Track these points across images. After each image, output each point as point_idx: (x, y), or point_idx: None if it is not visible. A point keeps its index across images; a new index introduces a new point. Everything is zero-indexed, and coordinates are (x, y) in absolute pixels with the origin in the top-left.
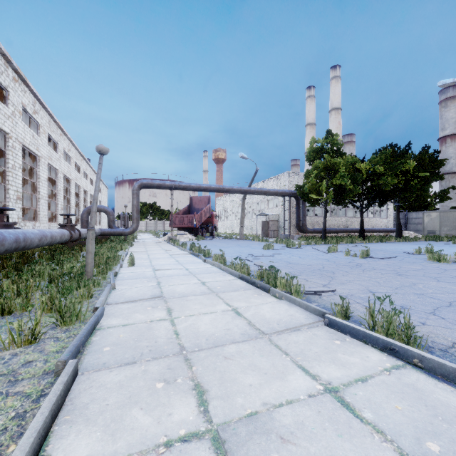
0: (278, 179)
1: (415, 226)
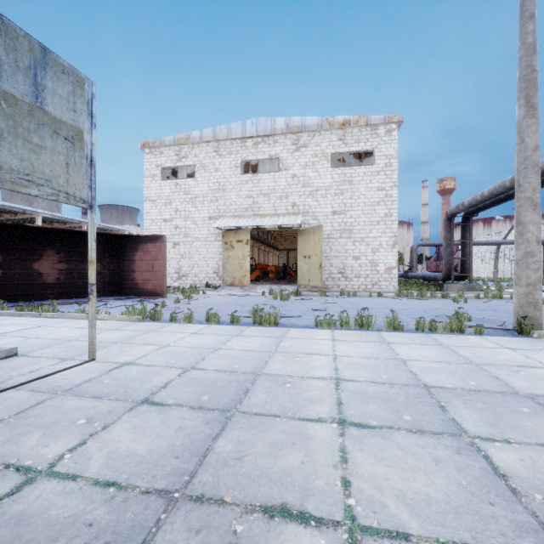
0: None
1: None
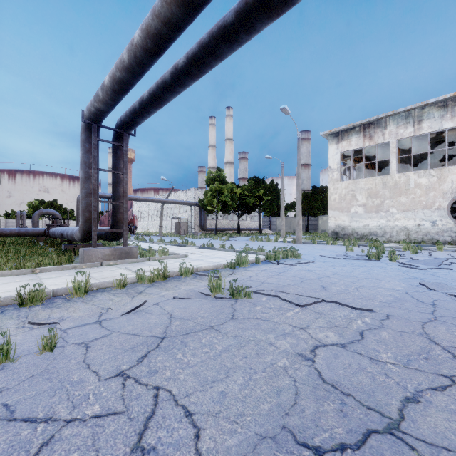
0: (187, 192)
1: (275, 226)
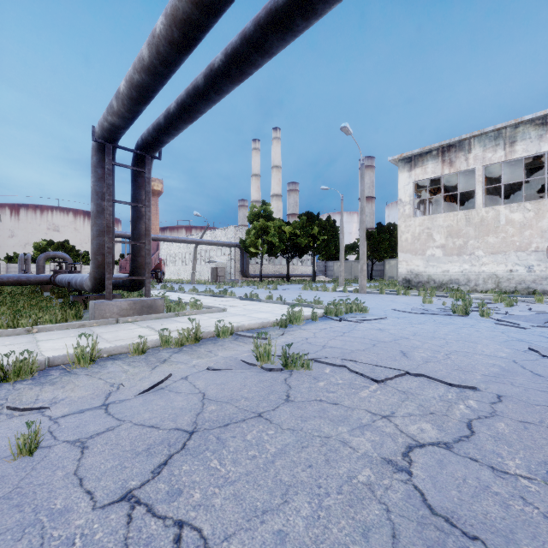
0: (226, 231)
1: (331, 272)
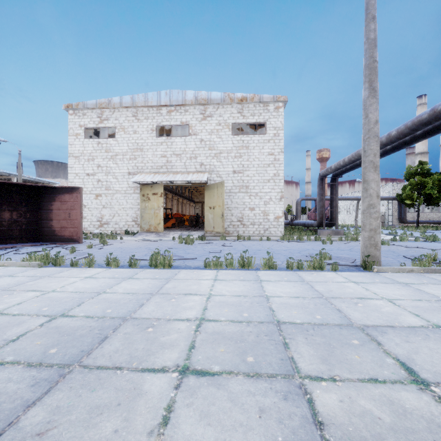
0: (384, 188)
1: None
